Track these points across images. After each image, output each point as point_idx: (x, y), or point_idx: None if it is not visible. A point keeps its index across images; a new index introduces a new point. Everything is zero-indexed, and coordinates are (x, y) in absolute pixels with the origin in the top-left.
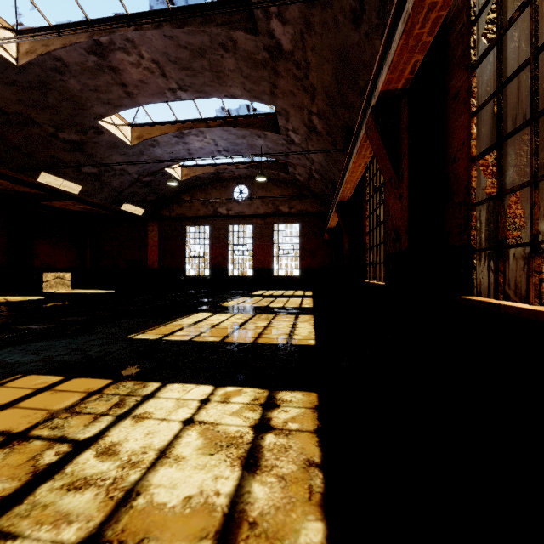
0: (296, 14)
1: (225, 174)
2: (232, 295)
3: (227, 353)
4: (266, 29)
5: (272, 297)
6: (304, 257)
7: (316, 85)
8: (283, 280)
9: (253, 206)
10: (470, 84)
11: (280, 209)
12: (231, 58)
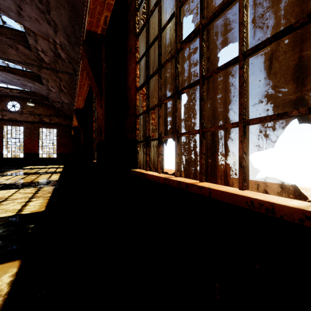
0: (51, 56)
1: (1, 93)
2: (8, 169)
3: (19, 184)
4: (36, 52)
5: (38, 168)
6: (60, 147)
7: (62, 78)
8: (46, 159)
9: (24, 115)
10: (93, 115)
11: (44, 120)
12: (14, 50)
